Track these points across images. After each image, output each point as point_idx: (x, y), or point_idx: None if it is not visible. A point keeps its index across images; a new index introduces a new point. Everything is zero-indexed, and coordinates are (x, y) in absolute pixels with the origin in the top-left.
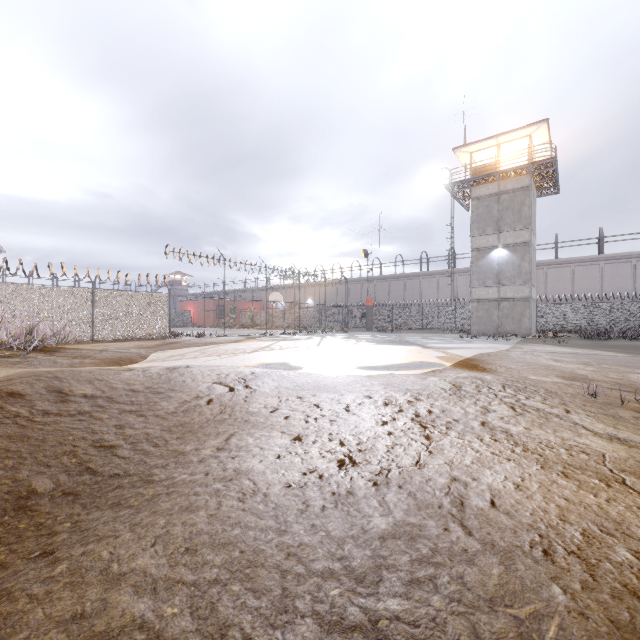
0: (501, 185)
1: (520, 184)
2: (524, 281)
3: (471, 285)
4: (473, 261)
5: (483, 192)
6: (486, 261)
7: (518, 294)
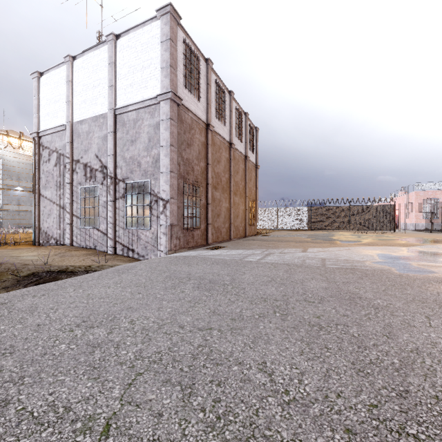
0: (20, 158)
1: (29, 162)
2: (31, 204)
3: (4, 203)
4: (5, 190)
5: (11, 158)
6: (12, 192)
7: (28, 209)
